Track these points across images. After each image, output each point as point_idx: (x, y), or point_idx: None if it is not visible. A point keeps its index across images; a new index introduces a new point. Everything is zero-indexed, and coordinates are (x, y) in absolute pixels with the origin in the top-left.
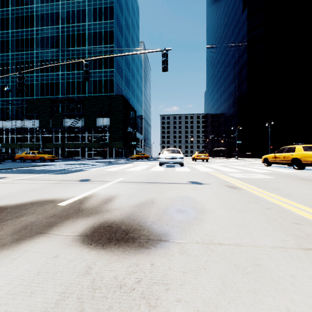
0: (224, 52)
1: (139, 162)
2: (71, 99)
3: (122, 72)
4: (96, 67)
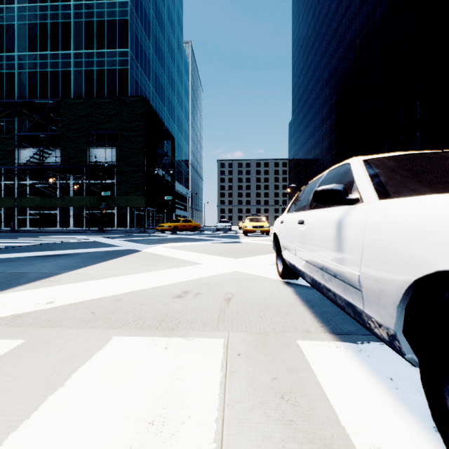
0: (331, 46)
1: (161, 249)
2: (36, 104)
3: (148, 65)
4: (92, 44)
